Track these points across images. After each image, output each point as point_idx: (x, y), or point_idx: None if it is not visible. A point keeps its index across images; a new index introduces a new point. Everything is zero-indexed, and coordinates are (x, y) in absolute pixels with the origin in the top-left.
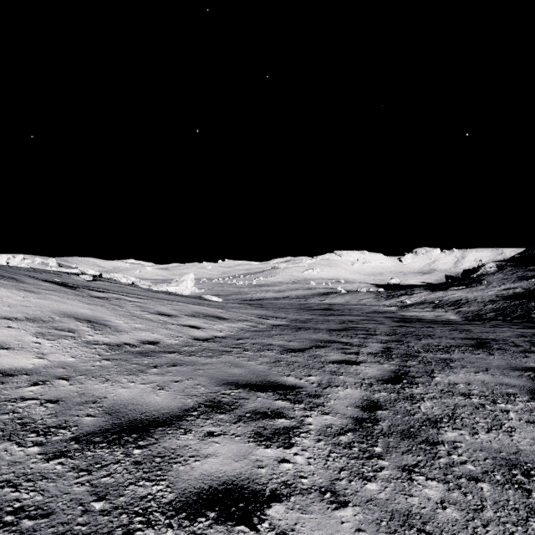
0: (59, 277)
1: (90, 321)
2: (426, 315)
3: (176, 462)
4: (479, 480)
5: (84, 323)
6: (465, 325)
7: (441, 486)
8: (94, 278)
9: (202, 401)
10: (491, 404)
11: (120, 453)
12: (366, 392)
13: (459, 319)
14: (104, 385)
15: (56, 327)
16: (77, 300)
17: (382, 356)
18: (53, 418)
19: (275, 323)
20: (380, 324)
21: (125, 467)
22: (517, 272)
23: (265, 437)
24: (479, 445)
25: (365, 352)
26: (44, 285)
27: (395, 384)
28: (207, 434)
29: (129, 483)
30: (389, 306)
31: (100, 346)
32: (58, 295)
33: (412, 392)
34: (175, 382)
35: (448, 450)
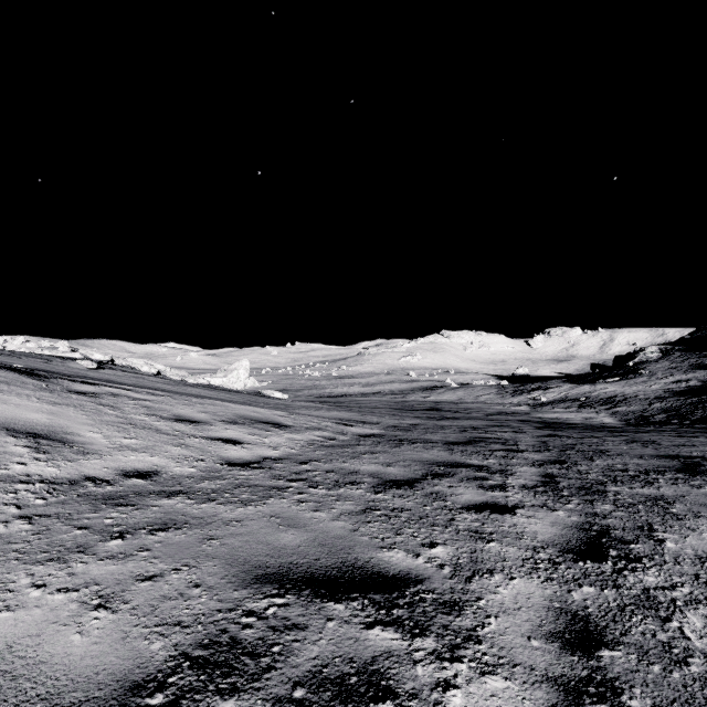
0: (45, 364)
1: (36, 435)
2: (571, 417)
3: None
4: None
5: (21, 438)
6: (641, 433)
7: None
8: (101, 366)
9: (190, 646)
10: None
11: None
12: (553, 586)
13: (617, 423)
14: None
15: None
16: (35, 397)
17: (546, 493)
18: None
19: (363, 431)
20: (520, 433)
21: None
22: (689, 359)
23: None
24: None
25: (516, 484)
26: None
27: (600, 562)
28: None
29: None
30: (517, 405)
31: (31, 486)
32: (2, 389)
33: (643, 584)
34: (146, 580)
35: None
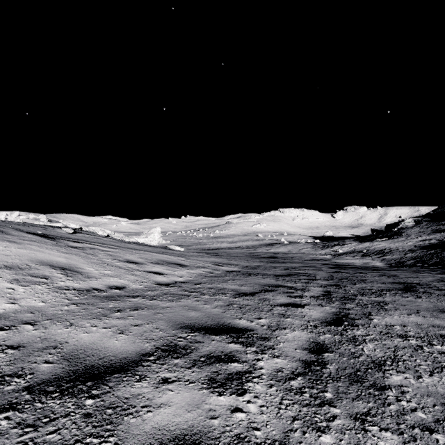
0: (45, 230)
1: (64, 268)
2: (356, 262)
3: (128, 414)
4: (433, 430)
5: (57, 270)
6: (391, 271)
7: (396, 438)
8: (75, 231)
9: (159, 345)
10: (428, 345)
11: (72, 404)
12: (312, 334)
13: (384, 266)
14: (67, 330)
15: (31, 274)
16: (55, 249)
17: (323, 299)
18: (10, 365)
19: (229, 269)
20: (319, 270)
21: (74, 421)
22: (432, 226)
23: (218, 383)
24: (425, 390)
25: (308, 295)
26: (27, 236)
27: (338, 326)
28: (162, 380)
29: (75, 441)
30: (324, 254)
31: (70, 291)
32: (38, 245)
33: (354, 334)
34: (136, 326)
35: (396, 396)
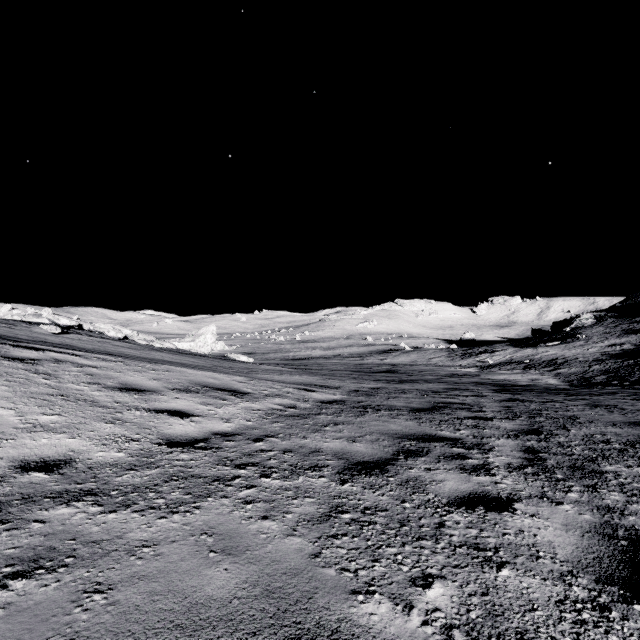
0: (7, 329)
1: None
2: (518, 379)
3: None
4: None
5: None
6: (597, 396)
7: None
8: (68, 330)
9: None
10: None
11: None
12: None
13: (562, 384)
14: None
15: None
16: None
17: (538, 475)
18: None
19: (325, 397)
20: (481, 397)
21: None
22: (622, 325)
23: None
24: None
25: (500, 464)
26: None
27: None
28: None
29: None
30: (466, 367)
31: None
32: None
33: None
34: None
35: None
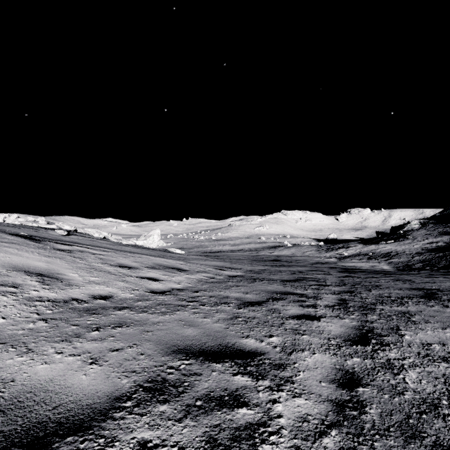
0: (36, 232)
1: (41, 274)
2: (363, 265)
3: None
4: None
5: (33, 276)
6: (403, 275)
7: None
8: (69, 233)
9: (142, 381)
10: None
11: None
12: (336, 358)
13: (391, 269)
14: (20, 360)
15: None
16: (36, 253)
17: (340, 309)
18: None
19: (231, 274)
20: (328, 275)
21: None
22: (438, 229)
23: (221, 448)
24: None
25: (322, 304)
26: (8, 238)
27: (365, 346)
28: (138, 446)
29: None
30: (329, 257)
31: (43, 303)
32: (17, 248)
33: (387, 357)
34: (115, 351)
35: None
